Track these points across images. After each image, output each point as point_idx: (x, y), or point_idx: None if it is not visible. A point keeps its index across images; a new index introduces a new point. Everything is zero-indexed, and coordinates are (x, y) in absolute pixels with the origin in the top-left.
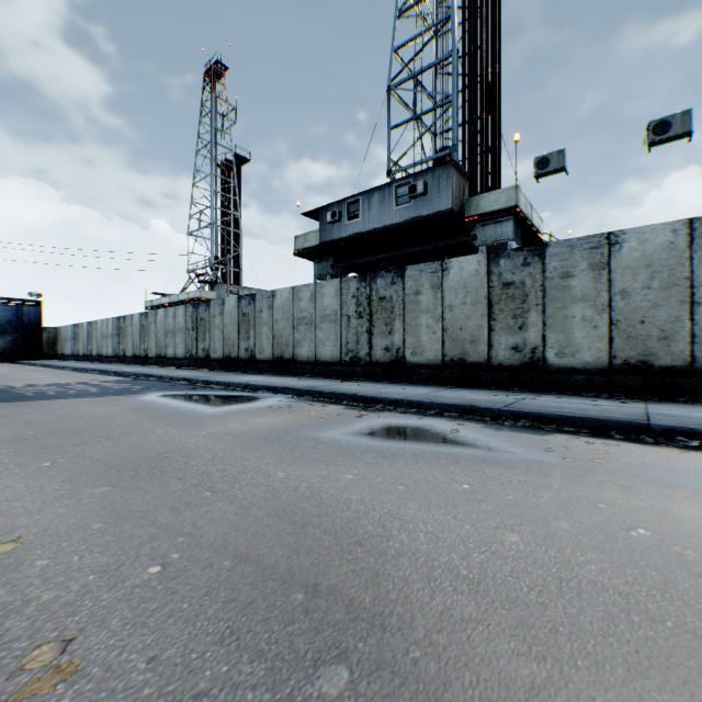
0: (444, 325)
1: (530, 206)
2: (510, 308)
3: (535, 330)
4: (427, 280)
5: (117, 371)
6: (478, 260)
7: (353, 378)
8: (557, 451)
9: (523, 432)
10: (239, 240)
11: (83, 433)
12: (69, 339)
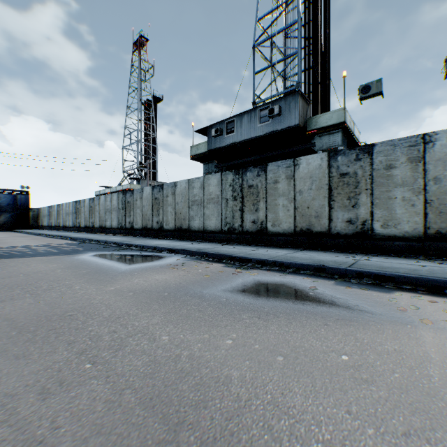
0: (296, 204)
1: (352, 123)
2: (345, 192)
3: (365, 208)
4: (283, 172)
5: (72, 237)
6: (321, 157)
7: (230, 243)
8: (410, 311)
9: (370, 290)
10: (156, 152)
11: (17, 289)
12: (46, 216)
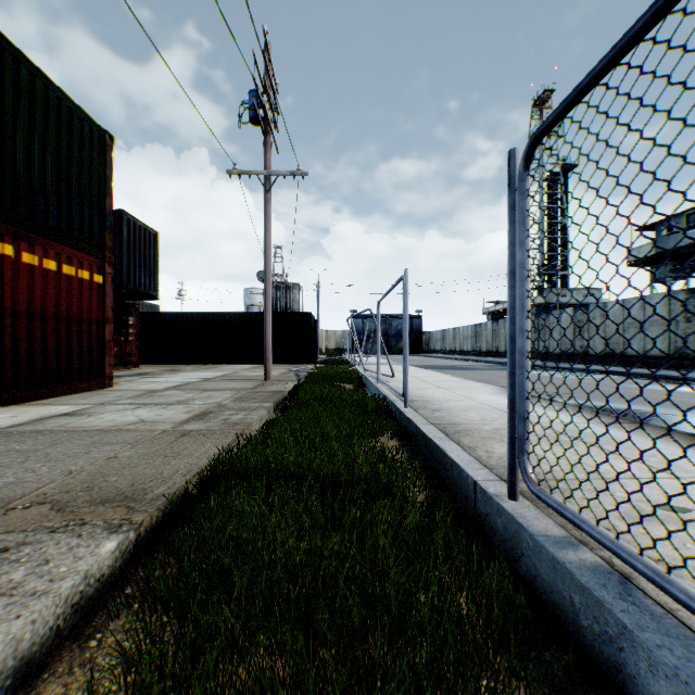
0: None
1: None
2: None
3: None
4: None
5: (485, 360)
6: None
7: (679, 369)
8: None
9: None
10: (565, 244)
11: None
12: (438, 340)
